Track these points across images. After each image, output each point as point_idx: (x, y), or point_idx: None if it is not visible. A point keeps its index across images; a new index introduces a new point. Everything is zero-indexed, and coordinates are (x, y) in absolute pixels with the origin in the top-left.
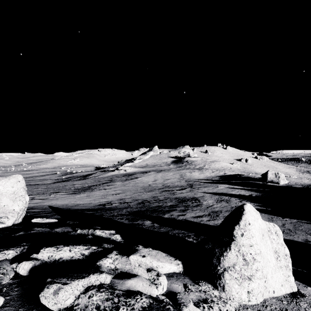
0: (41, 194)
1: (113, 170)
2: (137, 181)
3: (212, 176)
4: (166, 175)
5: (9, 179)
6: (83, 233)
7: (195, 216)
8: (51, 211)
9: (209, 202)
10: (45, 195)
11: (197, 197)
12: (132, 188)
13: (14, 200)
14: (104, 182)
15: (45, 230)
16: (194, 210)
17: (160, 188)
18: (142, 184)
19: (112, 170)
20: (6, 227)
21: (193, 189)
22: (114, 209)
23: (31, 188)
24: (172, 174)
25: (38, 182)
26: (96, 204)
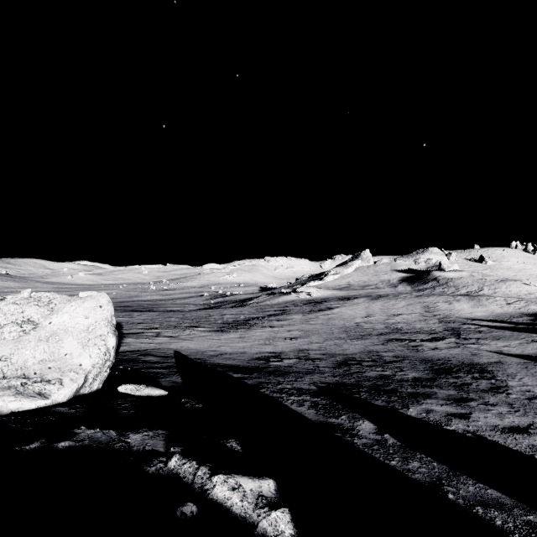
0: (171, 327)
1: (288, 292)
2: (332, 315)
3: (508, 314)
4: (391, 305)
5: (85, 300)
6: (182, 472)
7: (504, 426)
8: (173, 363)
9: (528, 384)
10: (177, 329)
11: (481, 362)
12: (323, 329)
13: (84, 345)
14: (271, 314)
15: (102, 436)
16: (490, 404)
17: (381, 333)
18: (342, 322)
19: (286, 293)
20: (50, 405)
21: (465, 342)
22: (286, 372)
23: (162, 317)
24: (405, 305)
25: (178, 308)
26: (254, 356)
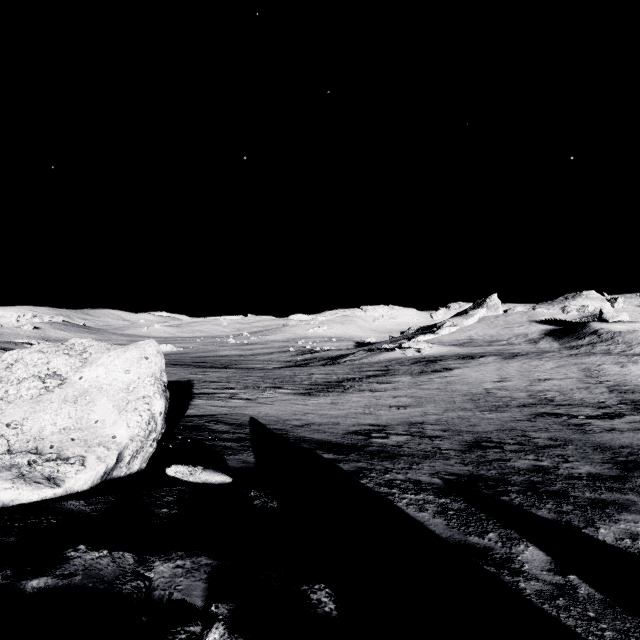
0: (249, 388)
1: (392, 348)
2: (451, 378)
3: None
4: (534, 367)
5: (127, 349)
6: None
7: None
8: (247, 434)
9: None
10: (255, 391)
11: None
12: (440, 396)
13: (121, 410)
14: (370, 375)
15: (108, 566)
16: None
17: (525, 405)
18: (466, 388)
19: (388, 349)
20: (62, 495)
21: None
22: (396, 455)
23: (239, 375)
24: (554, 367)
25: (259, 365)
26: (350, 429)
